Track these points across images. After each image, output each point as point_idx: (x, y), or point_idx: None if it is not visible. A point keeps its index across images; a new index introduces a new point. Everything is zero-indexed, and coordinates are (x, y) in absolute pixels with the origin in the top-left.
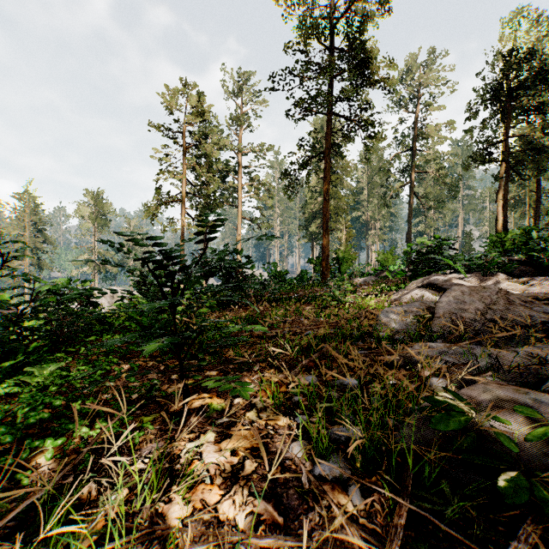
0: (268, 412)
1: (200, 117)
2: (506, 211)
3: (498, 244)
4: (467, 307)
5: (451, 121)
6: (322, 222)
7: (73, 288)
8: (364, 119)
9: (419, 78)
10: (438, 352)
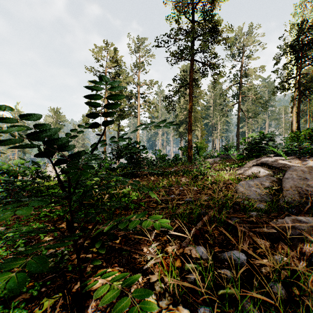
0: (167, 298)
1: (115, 63)
2: (298, 118)
3: (295, 138)
4: (309, 183)
5: (263, 66)
6: (186, 126)
7: (23, 167)
8: (213, 63)
9: (244, 41)
10: (309, 226)
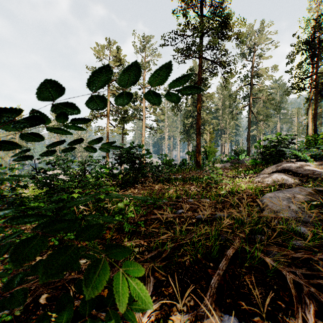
0: None
1: (118, 62)
2: (315, 120)
3: (312, 142)
4: None
5: (275, 65)
6: (194, 129)
7: None
8: (223, 61)
9: (255, 39)
10: None
